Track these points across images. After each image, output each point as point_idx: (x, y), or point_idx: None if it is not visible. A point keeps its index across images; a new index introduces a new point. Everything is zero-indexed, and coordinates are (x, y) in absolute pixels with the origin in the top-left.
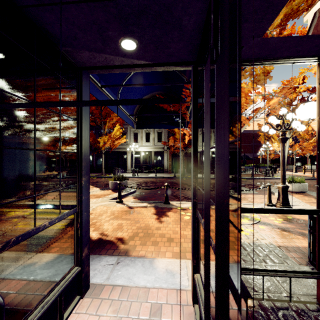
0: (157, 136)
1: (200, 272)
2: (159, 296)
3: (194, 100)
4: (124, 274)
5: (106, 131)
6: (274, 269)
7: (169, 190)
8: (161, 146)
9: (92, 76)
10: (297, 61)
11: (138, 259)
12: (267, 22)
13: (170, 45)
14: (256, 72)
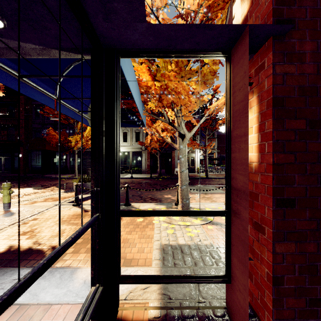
0: (135, 136)
1: (96, 284)
2: (60, 313)
3: (92, 92)
4: (32, 289)
5: (79, 130)
6: (181, 276)
7: (138, 191)
8: (139, 146)
9: (3, 63)
10: (203, 55)
11: (60, 269)
12: (139, 3)
13: (47, 25)
14: (204, 71)
